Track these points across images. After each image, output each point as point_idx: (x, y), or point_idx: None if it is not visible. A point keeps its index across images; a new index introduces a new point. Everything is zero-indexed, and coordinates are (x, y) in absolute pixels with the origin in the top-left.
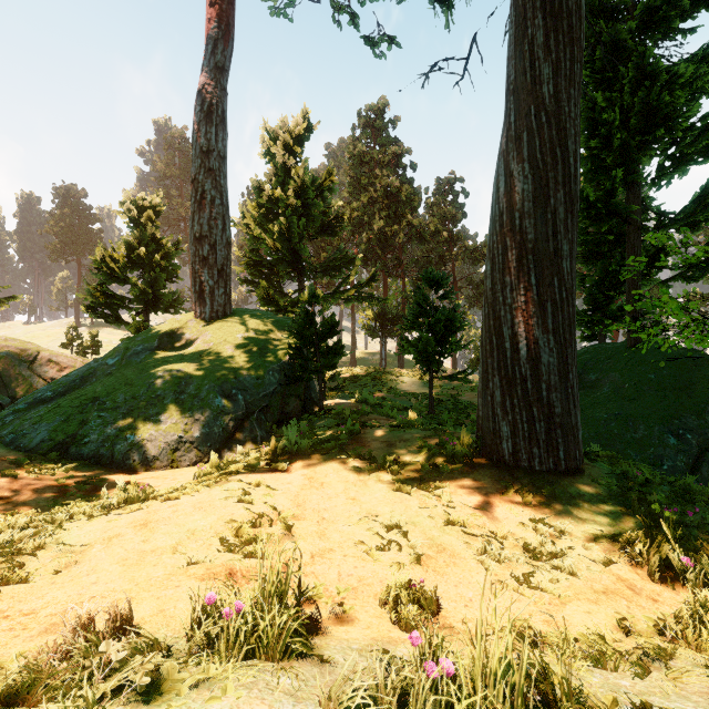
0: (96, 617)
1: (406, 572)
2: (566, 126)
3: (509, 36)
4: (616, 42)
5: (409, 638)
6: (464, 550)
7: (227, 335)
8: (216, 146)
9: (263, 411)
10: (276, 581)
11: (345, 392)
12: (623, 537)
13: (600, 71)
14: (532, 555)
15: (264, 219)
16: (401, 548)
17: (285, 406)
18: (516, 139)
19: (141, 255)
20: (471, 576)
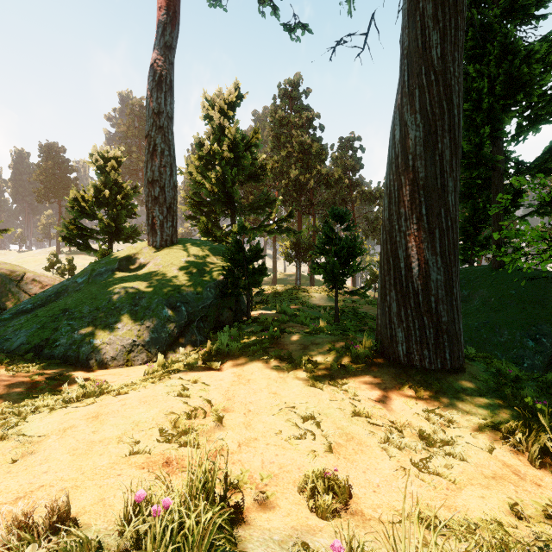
0: (31, 515)
1: (320, 459)
2: (451, 83)
3: (403, 10)
4: (484, 25)
5: (331, 547)
6: (369, 438)
7: (174, 259)
8: (165, 109)
9: (201, 320)
10: (203, 476)
11: (268, 305)
12: (503, 427)
13: (471, 49)
14: (428, 443)
15: (204, 169)
16: (316, 437)
17: (219, 315)
18: (410, 94)
19: (106, 196)
20: (377, 463)
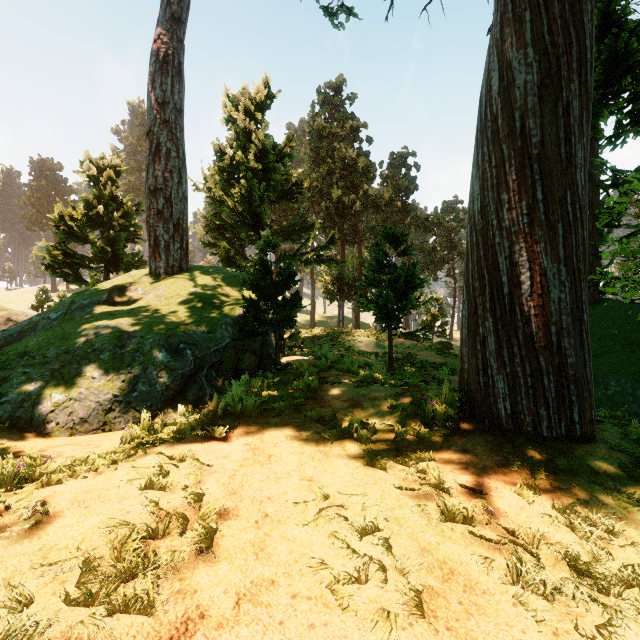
0: None
1: (400, 634)
2: None
3: None
4: None
5: None
6: (483, 572)
7: (181, 289)
8: (172, 98)
9: (214, 367)
10: None
11: (304, 351)
12: None
13: None
14: (594, 583)
15: (226, 184)
16: (385, 574)
17: (239, 361)
18: (515, 20)
19: (100, 213)
20: None
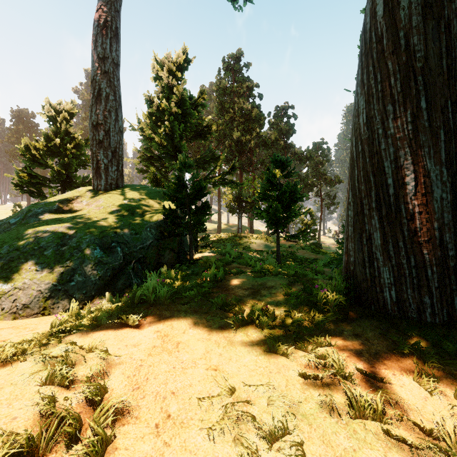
0: None
1: None
2: None
3: None
4: None
5: None
6: None
7: (116, 200)
8: (110, 54)
9: (139, 261)
10: None
11: (212, 249)
12: None
13: None
14: None
15: (154, 125)
16: None
17: (160, 257)
18: None
19: (57, 145)
20: None
